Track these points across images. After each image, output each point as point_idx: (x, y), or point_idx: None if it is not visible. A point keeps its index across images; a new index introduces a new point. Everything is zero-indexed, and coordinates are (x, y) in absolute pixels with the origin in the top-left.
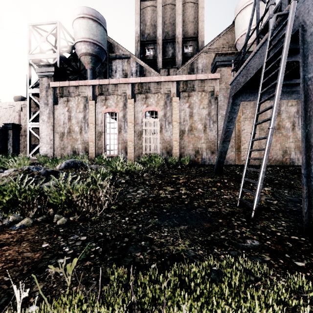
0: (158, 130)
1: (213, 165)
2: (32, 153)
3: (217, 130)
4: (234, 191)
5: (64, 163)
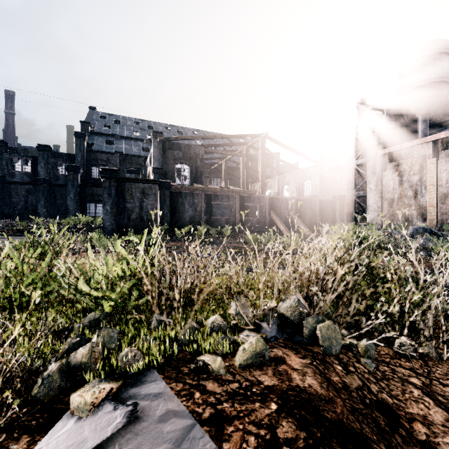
0: None
1: None
2: (357, 221)
3: None
4: None
5: (412, 229)
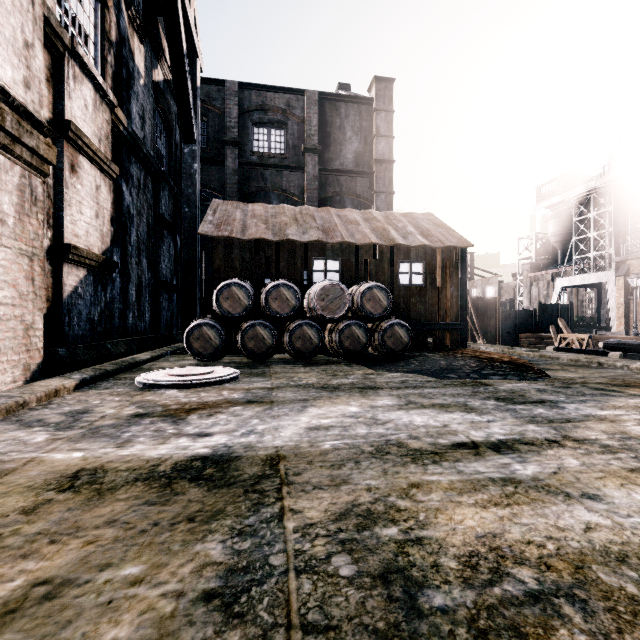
0: (594, 299)
1: None
2: None
3: None
4: None
5: None
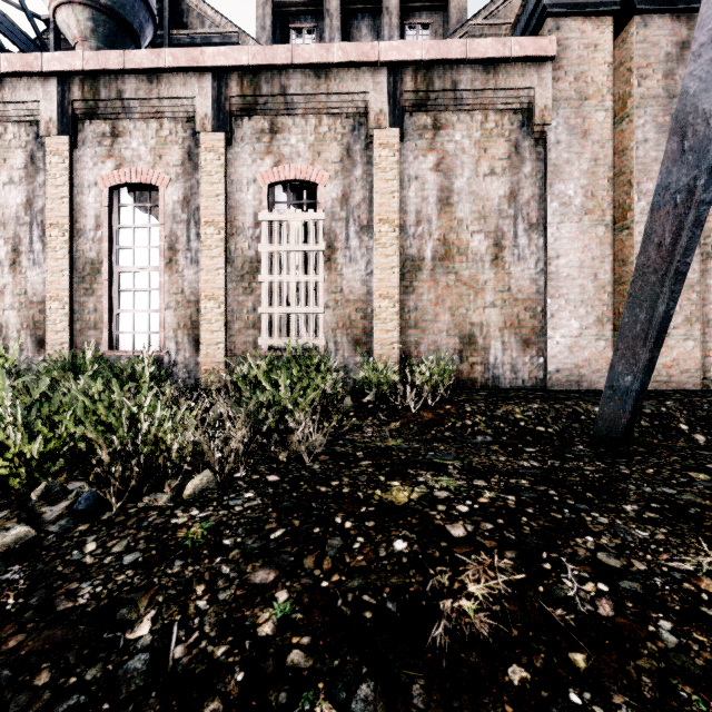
0: (320, 257)
1: (535, 390)
2: None
3: (546, 258)
4: None
5: None
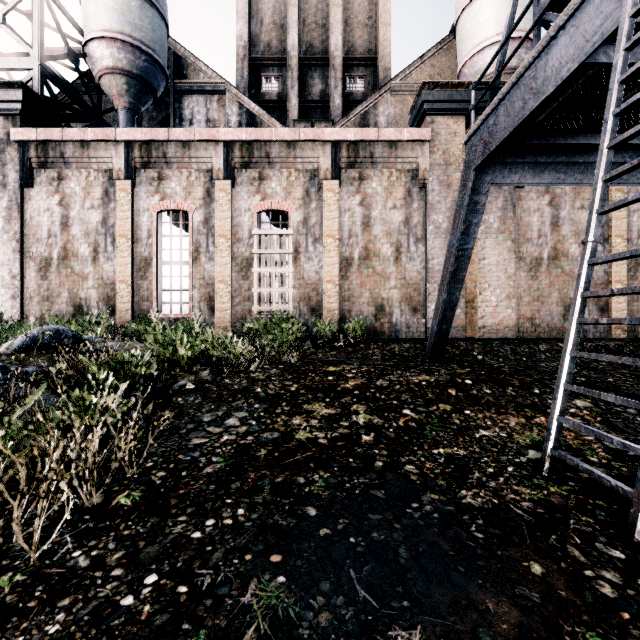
0: (290, 257)
1: (418, 338)
2: None
3: (426, 259)
4: (499, 413)
5: (22, 336)
